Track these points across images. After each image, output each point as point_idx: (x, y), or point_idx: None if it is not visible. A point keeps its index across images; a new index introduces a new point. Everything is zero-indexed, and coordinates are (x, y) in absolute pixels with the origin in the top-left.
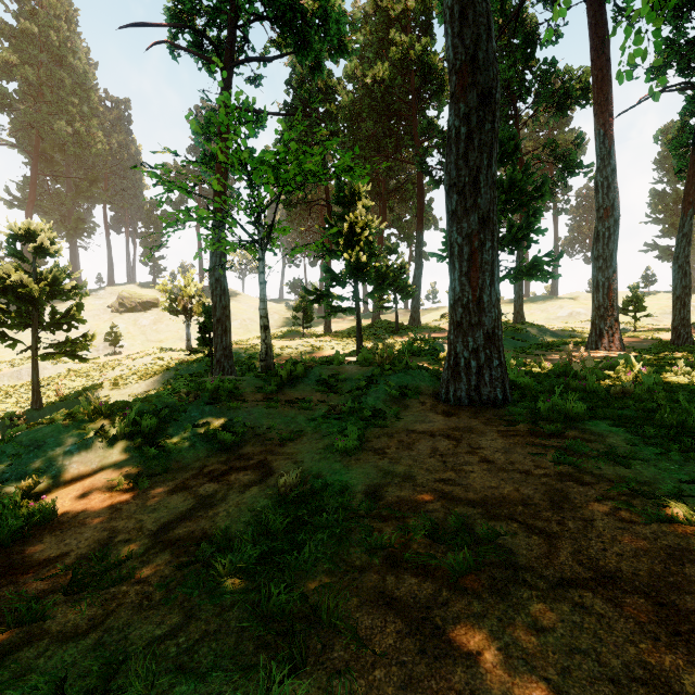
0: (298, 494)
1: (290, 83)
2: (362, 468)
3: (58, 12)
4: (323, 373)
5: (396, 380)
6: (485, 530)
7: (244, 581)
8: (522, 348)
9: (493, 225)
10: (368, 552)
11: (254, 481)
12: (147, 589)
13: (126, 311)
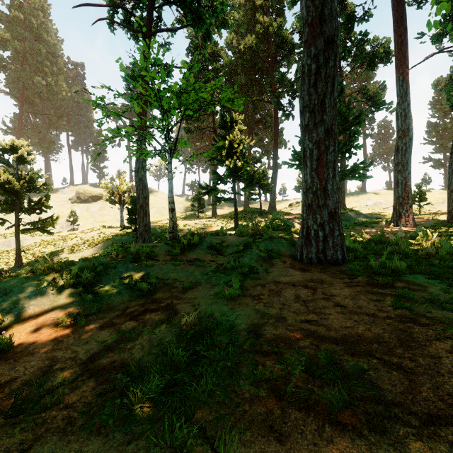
0: (195, 331)
1: (189, 49)
2: (244, 310)
3: (36, 5)
4: (212, 241)
5: (264, 246)
6: (352, 366)
7: (152, 409)
8: (346, 225)
9: (335, 134)
10: (255, 384)
11: (163, 320)
12: (71, 414)
13: (81, 202)
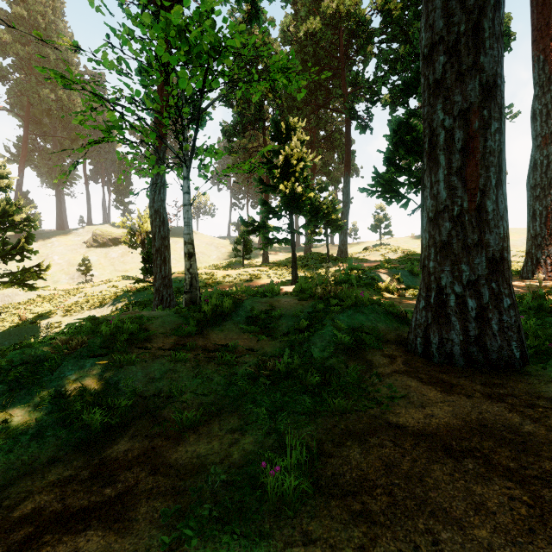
0: None
1: None
2: None
3: (44, 0)
4: (254, 307)
5: (347, 320)
6: None
7: None
8: None
9: (500, 97)
10: None
11: None
12: None
13: (99, 246)
